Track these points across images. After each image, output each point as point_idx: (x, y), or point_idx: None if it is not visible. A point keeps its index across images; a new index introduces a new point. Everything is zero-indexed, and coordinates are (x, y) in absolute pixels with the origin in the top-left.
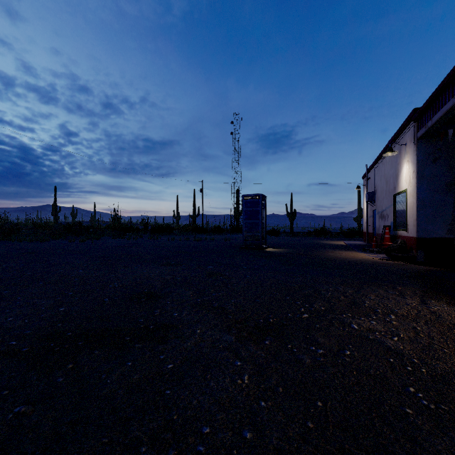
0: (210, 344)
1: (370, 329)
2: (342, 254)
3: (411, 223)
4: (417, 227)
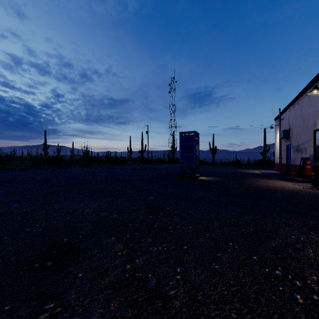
0: None
1: None
2: (268, 182)
3: None
4: None
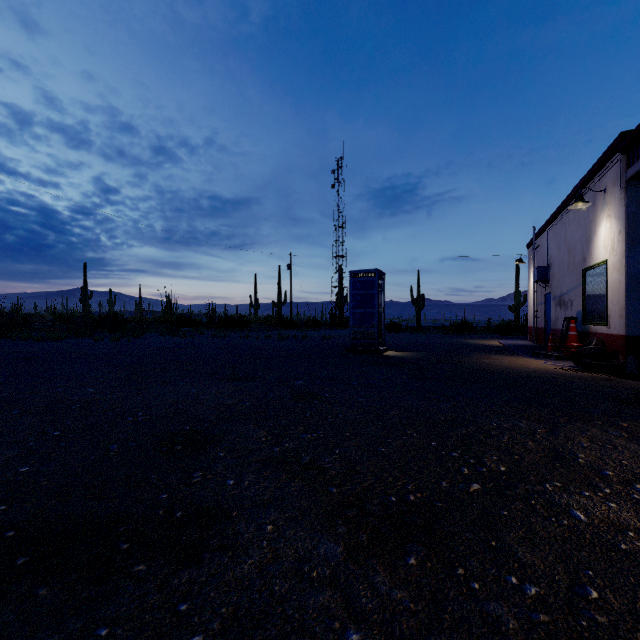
0: (290, 568)
1: (612, 523)
2: (503, 360)
3: (615, 313)
4: (627, 319)
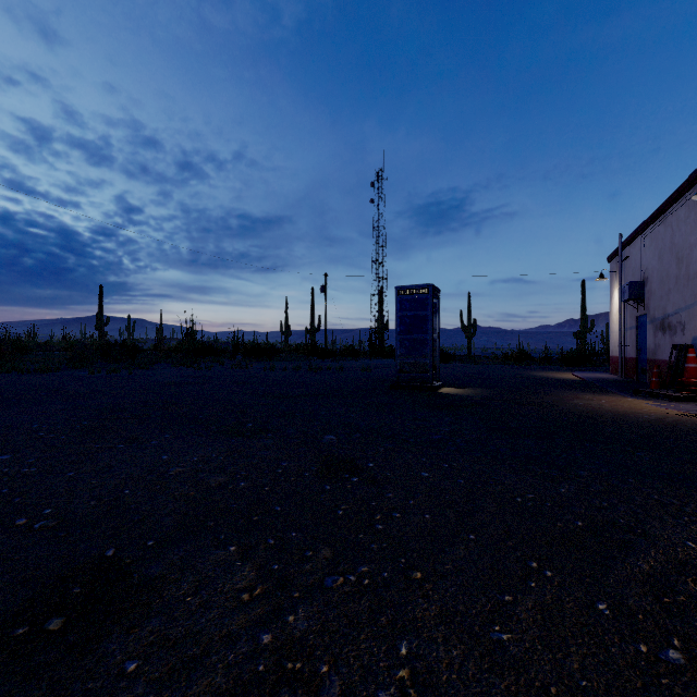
0: None
1: None
2: (600, 401)
3: None
4: None
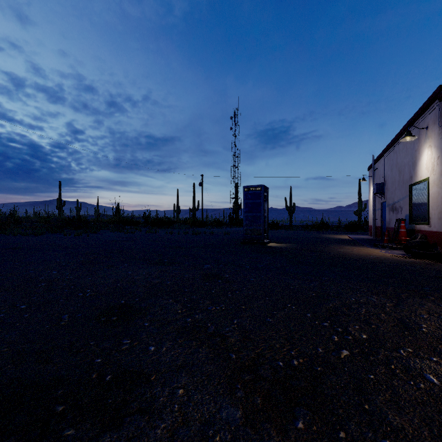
0: (197, 432)
1: None
2: (353, 250)
3: (434, 216)
4: None
